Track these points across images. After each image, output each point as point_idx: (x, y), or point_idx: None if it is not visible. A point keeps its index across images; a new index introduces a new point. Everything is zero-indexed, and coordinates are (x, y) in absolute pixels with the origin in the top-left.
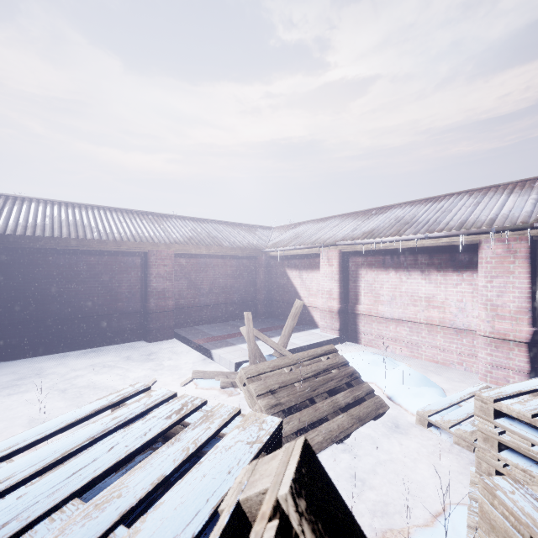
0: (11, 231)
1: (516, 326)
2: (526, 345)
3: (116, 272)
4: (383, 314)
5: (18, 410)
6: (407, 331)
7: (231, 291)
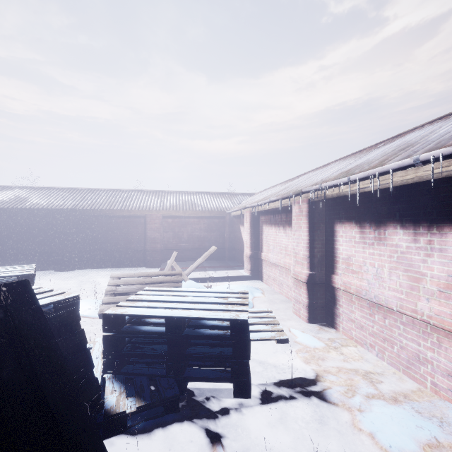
0: (81, 207)
1: (302, 269)
2: (306, 284)
3: (131, 227)
4: (270, 260)
5: (64, 286)
6: (278, 273)
7: (204, 240)
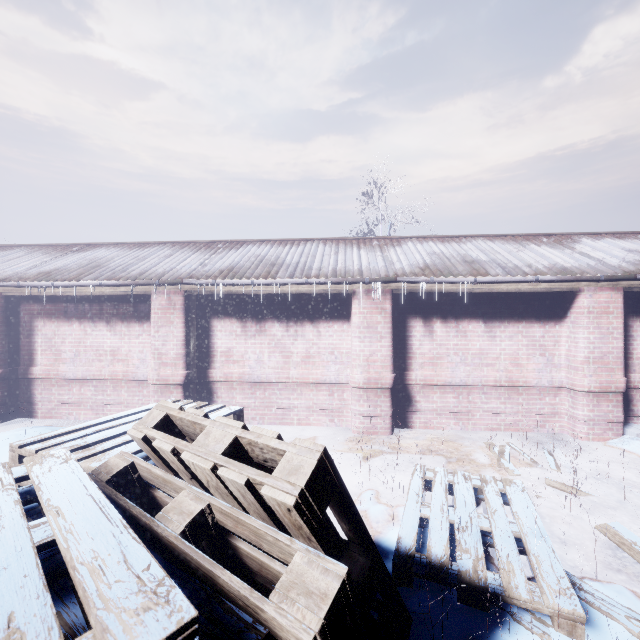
0: None
1: (175, 371)
2: (182, 386)
3: None
4: (65, 375)
5: None
6: (92, 391)
7: None
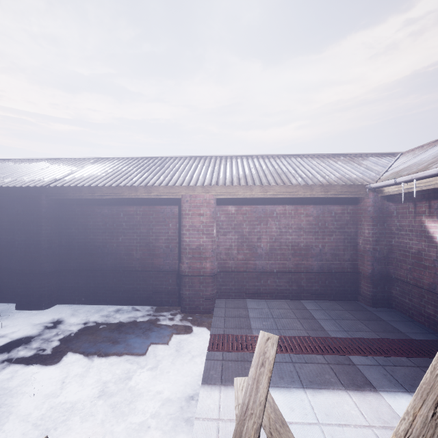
0: (61, 184)
1: None
2: None
3: (153, 223)
4: None
5: None
6: None
7: (307, 253)
